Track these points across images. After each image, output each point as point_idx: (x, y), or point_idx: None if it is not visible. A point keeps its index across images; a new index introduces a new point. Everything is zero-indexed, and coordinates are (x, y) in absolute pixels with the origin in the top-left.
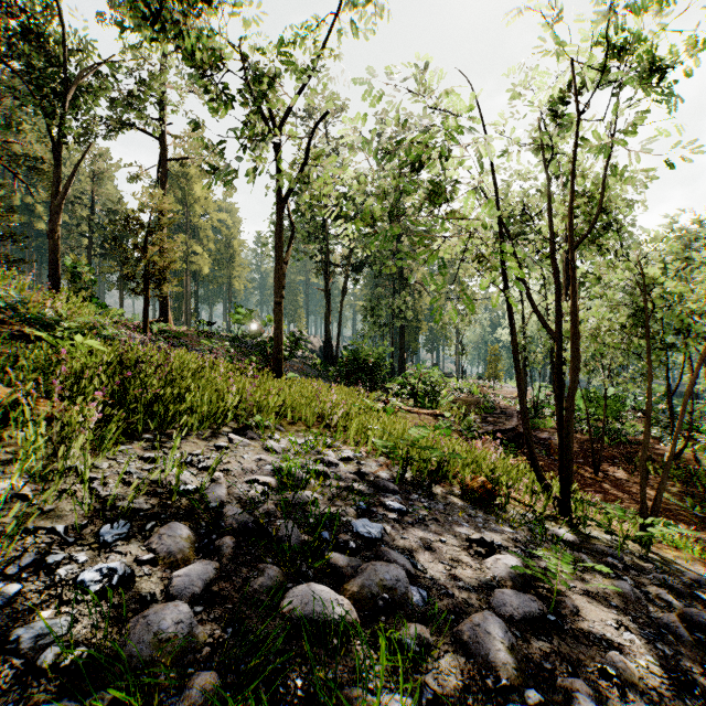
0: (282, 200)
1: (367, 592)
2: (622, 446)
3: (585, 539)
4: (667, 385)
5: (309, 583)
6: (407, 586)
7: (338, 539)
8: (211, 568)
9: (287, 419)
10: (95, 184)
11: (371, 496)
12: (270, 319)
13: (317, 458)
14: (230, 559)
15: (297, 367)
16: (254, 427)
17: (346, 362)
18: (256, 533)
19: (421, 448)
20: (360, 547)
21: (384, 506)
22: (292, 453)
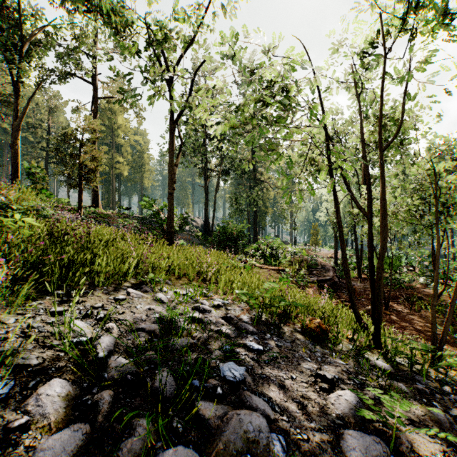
0: (174, 121)
1: (232, 448)
2: (402, 290)
3: (395, 366)
4: (432, 249)
5: (176, 446)
6: (268, 435)
7: (207, 387)
8: (79, 434)
9: (175, 275)
10: (50, 115)
11: (235, 338)
12: (166, 205)
13: (194, 306)
14: (105, 416)
15: (185, 238)
16: (148, 282)
17: (218, 234)
18: (134, 384)
19: (273, 297)
20: (226, 392)
21: (245, 347)
22: (176, 303)
